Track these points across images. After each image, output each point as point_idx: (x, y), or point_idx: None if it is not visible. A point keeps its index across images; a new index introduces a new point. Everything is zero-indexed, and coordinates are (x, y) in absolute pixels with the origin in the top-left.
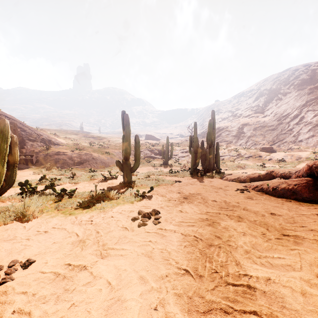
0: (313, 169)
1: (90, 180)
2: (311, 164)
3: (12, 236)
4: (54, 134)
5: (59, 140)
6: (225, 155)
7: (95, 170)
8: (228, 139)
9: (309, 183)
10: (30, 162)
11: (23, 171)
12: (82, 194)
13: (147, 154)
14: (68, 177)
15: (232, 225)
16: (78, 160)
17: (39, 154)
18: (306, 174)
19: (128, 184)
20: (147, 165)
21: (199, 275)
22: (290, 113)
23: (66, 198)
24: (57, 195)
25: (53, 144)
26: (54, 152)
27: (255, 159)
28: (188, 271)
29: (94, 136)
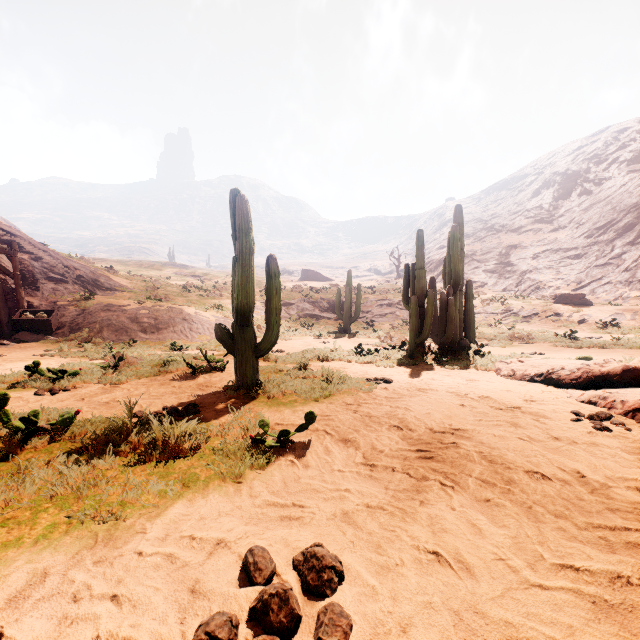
0: None
1: (157, 375)
2: None
3: None
4: (108, 268)
5: (116, 280)
6: (476, 312)
7: (185, 346)
8: (477, 279)
9: None
10: (44, 328)
11: (26, 348)
12: (96, 430)
13: (304, 310)
14: (106, 366)
15: None
16: (150, 322)
17: (67, 309)
18: None
19: (247, 388)
20: (304, 334)
21: None
22: (614, 220)
23: (38, 446)
24: (11, 433)
25: (101, 288)
26: (101, 305)
27: (547, 321)
28: None
29: (195, 273)
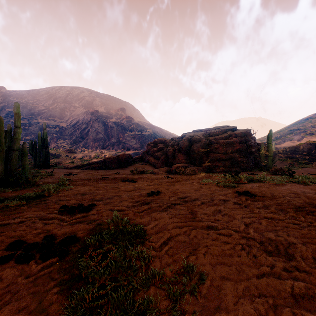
0: (104, 160)
1: None
2: (104, 159)
3: (41, 181)
4: None
5: None
6: None
7: None
8: (29, 138)
9: (104, 164)
10: None
11: None
12: None
13: None
14: None
15: (93, 173)
16: None
17: None
18: (103, 162)
19: None
20: None
21: (96, 175)
22: (81, 124)
23: None
24: None
25: None
26: None
27: (64, 158)
28: (95, 175)
29: None
